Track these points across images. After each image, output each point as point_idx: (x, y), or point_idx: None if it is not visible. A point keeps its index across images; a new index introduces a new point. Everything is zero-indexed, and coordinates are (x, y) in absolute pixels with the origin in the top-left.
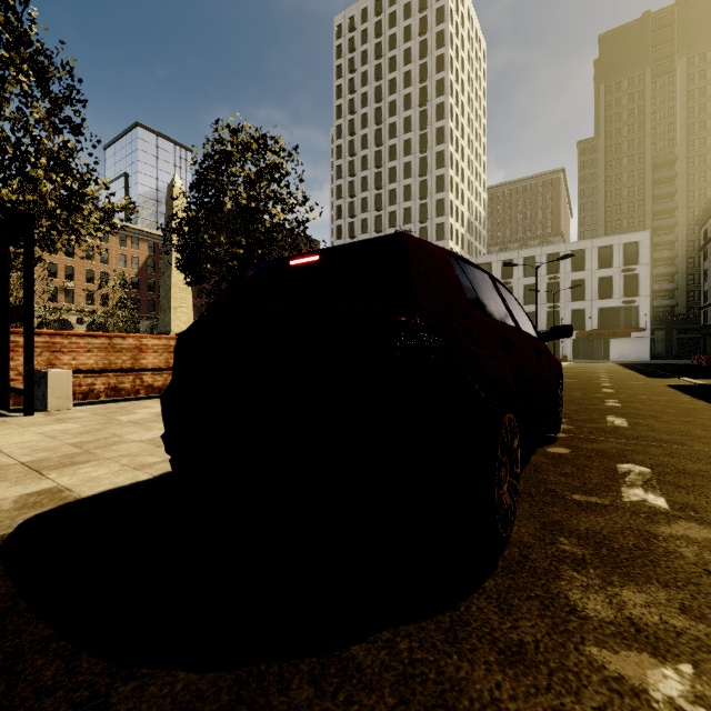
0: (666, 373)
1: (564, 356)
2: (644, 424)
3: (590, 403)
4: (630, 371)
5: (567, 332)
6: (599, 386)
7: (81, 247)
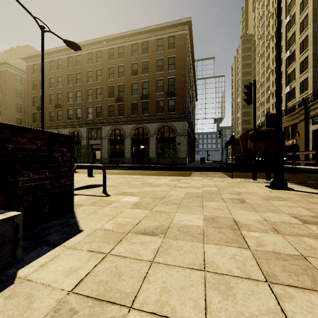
0: None
1: None
2: None
3: None
4: None
5: None
6: None
7: None
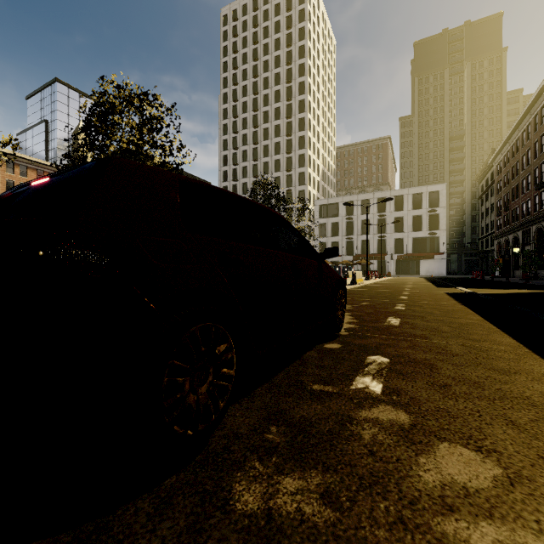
0: (450, 284)
1: (389, 272)
2: (411, 323)
3: (384, 307)
4: (429, 283)
5: (334, 253)
6: (400, 294)
7: (1, 179)
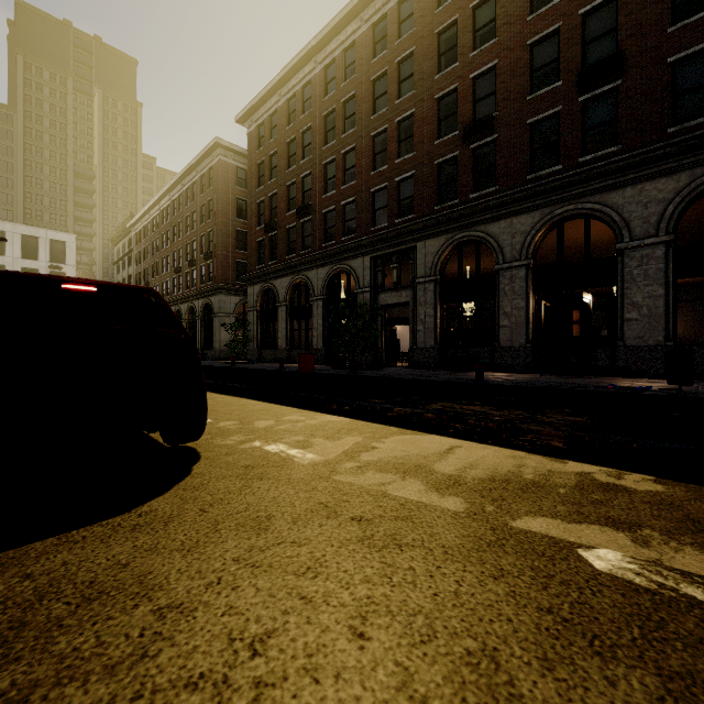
0: None
1: None
2: None
3: None
4: None
5: None
6: None
7: None
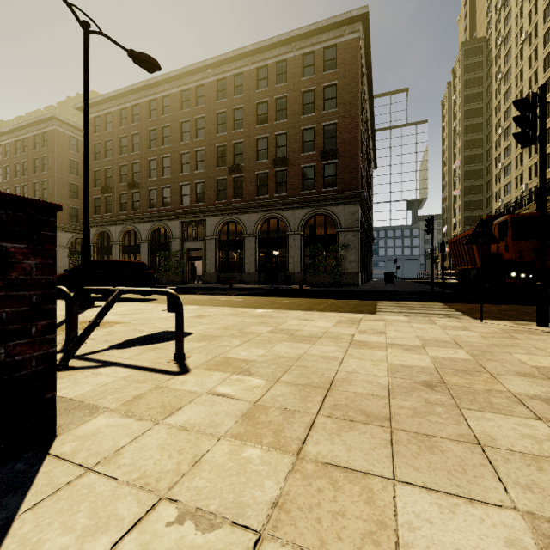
0: None
1: None
2: None
3: None
4: None
5: None
6: None
7: None
